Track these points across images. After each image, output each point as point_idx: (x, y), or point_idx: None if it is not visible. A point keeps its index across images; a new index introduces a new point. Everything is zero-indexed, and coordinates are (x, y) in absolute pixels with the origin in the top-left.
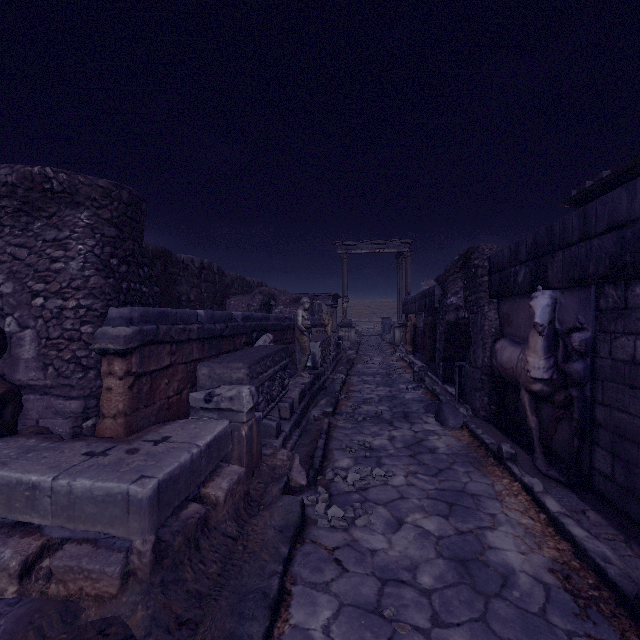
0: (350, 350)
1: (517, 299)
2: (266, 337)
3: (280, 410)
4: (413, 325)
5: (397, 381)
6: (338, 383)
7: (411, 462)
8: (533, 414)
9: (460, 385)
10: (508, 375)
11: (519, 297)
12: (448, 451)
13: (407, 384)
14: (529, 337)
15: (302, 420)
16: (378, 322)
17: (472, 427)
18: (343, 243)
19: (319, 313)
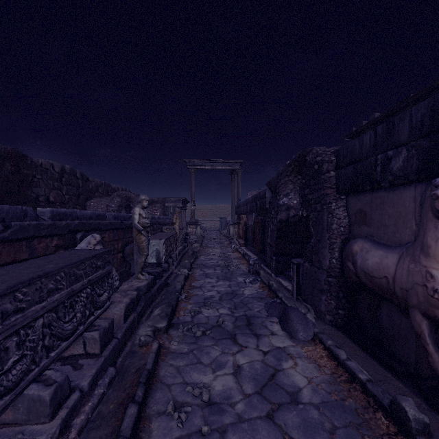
0: (196, 243)
1: (381, 193)
2: (91, 238)
3: (86, 343)
4: (245, 223)
5: (235, 273)
6: (179, 281)
7: (272, 438)
8: (437, 350)
9: (298, 282)
10: (377, 285)
11: (385, 190)
12: (315, 397)
13: (245, 277)
14: (428, 241)
15: (127, 341)
16: (217, 221)
17: (329, 345)
18: (191, 160)
19: (174, 214)
